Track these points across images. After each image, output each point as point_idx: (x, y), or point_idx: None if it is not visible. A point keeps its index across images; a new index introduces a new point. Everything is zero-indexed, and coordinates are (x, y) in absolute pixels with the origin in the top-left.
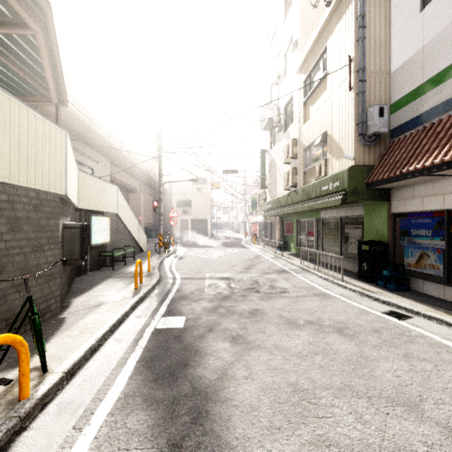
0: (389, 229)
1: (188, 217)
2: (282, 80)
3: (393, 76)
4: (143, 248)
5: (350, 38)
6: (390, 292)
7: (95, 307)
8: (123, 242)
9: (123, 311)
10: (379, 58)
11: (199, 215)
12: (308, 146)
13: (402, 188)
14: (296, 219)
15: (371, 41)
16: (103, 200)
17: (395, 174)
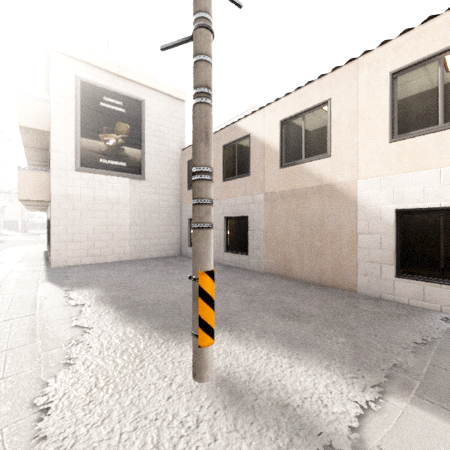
0: None
1: (1, 219)
2: None
3: None
4: None
5: None
6: None
7: None
8: None
9: None
10: None
11: (11, 218)
12: None
13: None
14: None
15: None
16: None
17: None
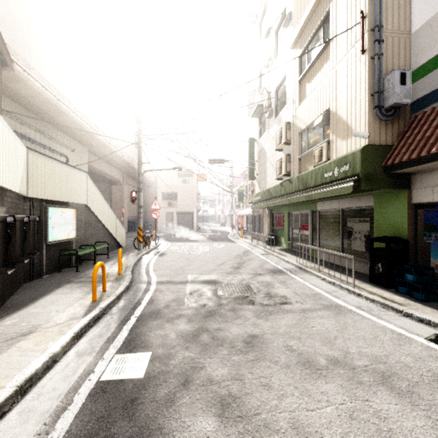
0: (409, 223)
1: (173, 209)
2: (273, 60)
3: (415, 37)
4: (121, 244)
5: None
6: (419, 302)
7: (21, 337)
8: (95, 237)
9: (58, 346)
10: (398, 15)
11: (185, 208)
12: (305, 129)
13: (429, 172)
14: (288, 212)
15: None
16: (66, 189)
17: (430, 151)
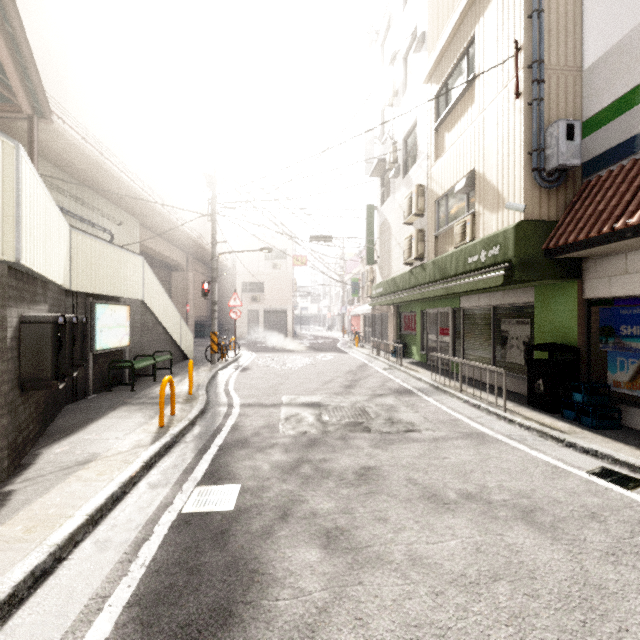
0: (580, 326)
1: (259, 307)
2: (400, 97)
3: (588, 75)
4: (187, 354)
5: (517, 13)
6: (589, 430)
7: (78, 466)
8: (154, 345)
9: (126, 476)
10: (565, 46)
11: (275, 304)
12: (443, 195)
13: (605, 257)
14: (421, 310)
15: (551, 17)
16: (118, 279)
17: (601, 231)
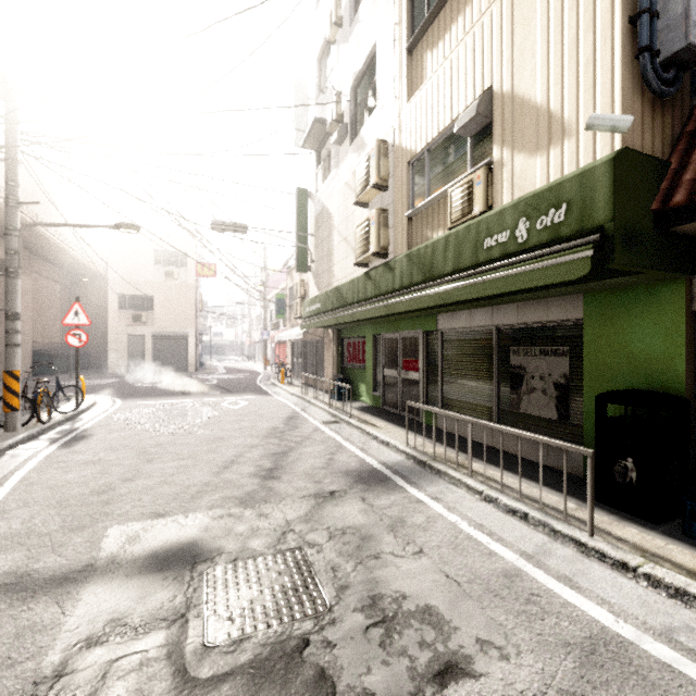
0: (689, 359)
1: (145, 329)
2: (348, 26)
3: None
4: None
5: None
6: None
7: None
8: None
9: None
10: None
11: (171, 327)
12: (424, 151)
13: None
14: (374, 335)
15: None
16: None
17: None
